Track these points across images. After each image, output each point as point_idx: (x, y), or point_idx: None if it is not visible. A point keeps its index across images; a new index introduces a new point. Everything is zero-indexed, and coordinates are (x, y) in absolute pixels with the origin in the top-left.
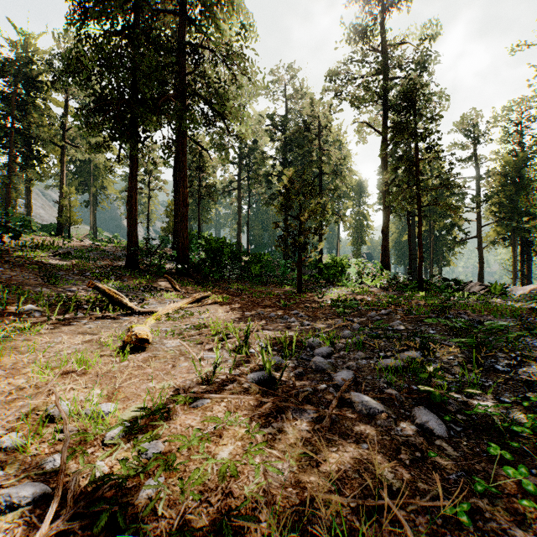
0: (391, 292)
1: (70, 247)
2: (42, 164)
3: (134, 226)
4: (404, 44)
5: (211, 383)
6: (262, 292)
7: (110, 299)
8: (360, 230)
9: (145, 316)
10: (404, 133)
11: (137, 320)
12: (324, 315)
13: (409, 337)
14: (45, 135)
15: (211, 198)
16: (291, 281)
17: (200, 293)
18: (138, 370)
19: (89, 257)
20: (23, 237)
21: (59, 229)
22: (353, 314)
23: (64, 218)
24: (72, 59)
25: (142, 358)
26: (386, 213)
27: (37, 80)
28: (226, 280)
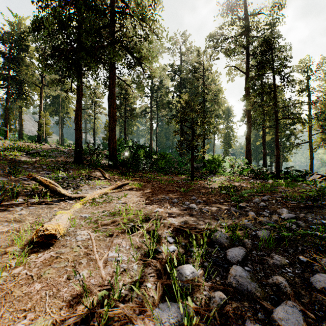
0: (257, 180)
1: (40, 149)
2: (28, 98)
3: (80, 134)
4: (260, 13)
5: (102, 325)
6: (166, 179)
7: (46, 188)
8: (228, 138)
9: (72, 202)
10: (267, 67)
11: (66, 205)
12: (217, 201)
13: (308, 229)
14: (29, 79)
15: (133, 117)
16: (185, 171)
17: (123, 180)
18: (24, 286)
19: (50, 155)
20: (8, 143)
21: (38, 138)
22: (240, 199)
23: (41, 131)
24: (36, 20)
25: (41, 261)
26: (249, 126)
27: (24, 45)
28: (141, 171)
